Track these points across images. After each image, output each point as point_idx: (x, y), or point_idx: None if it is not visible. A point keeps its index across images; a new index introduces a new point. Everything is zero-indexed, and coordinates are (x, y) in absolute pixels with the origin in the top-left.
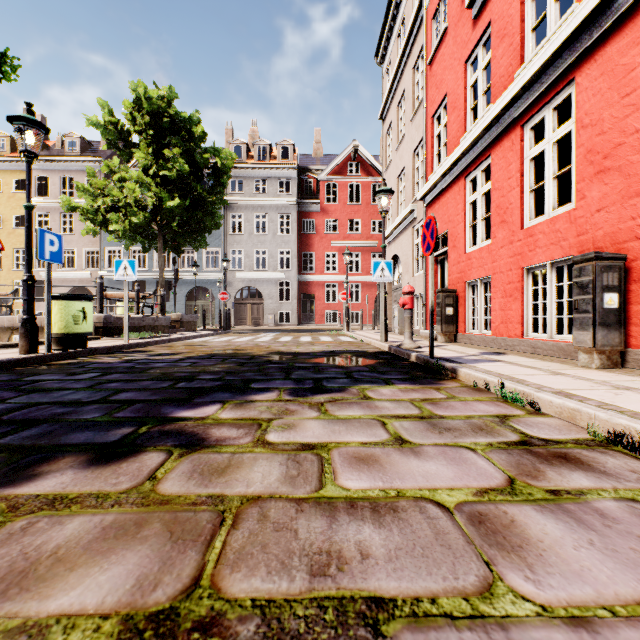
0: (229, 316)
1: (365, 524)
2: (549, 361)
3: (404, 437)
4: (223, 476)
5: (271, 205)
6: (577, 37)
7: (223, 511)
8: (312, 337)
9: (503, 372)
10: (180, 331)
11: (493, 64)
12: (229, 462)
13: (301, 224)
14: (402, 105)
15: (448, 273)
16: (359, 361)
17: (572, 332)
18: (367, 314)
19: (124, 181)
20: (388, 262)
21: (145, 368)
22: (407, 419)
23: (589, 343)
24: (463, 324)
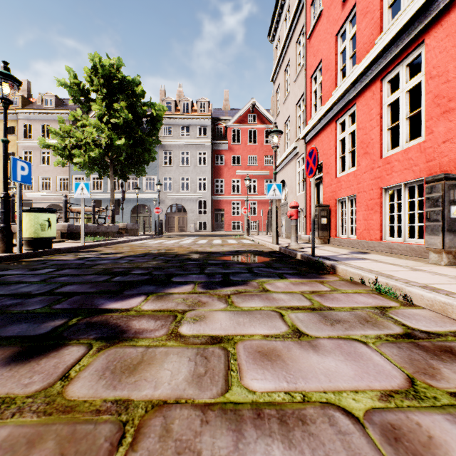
0: (161, 225)
1: (274, 442)
2: (405, 259)
3: (301, 329)
4: (133, 375)
5: (192, 145)
6: (427, 8)
7: (125, 423)
8: (222, 240)
9: (372, 268)
10: (126, 236)
11: (358, 35)
12: (142, 357)
13: (214, 159)
14: (288, 70)
15: (323, 193)
16: (257, 259)
17: (424, 236)
18: (262, 223)
19: (85, 126)
20: (278, 184)
21: (92, 264)
22: (301, 311)
23: (439, 245)
24: (334, 230)
